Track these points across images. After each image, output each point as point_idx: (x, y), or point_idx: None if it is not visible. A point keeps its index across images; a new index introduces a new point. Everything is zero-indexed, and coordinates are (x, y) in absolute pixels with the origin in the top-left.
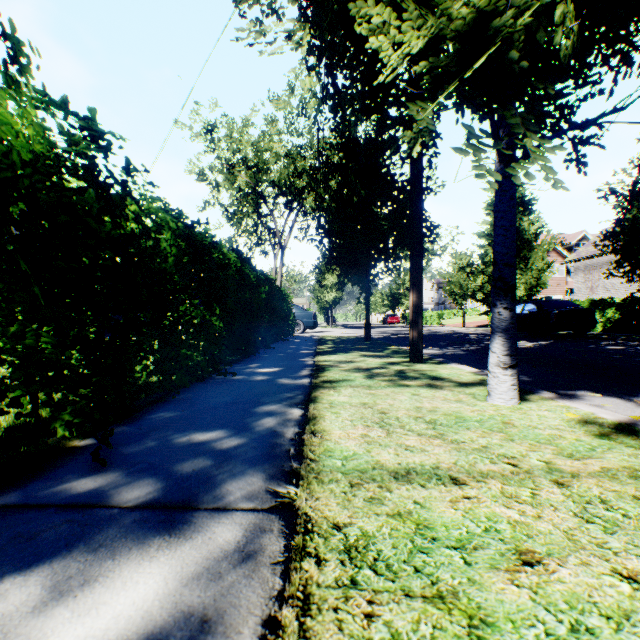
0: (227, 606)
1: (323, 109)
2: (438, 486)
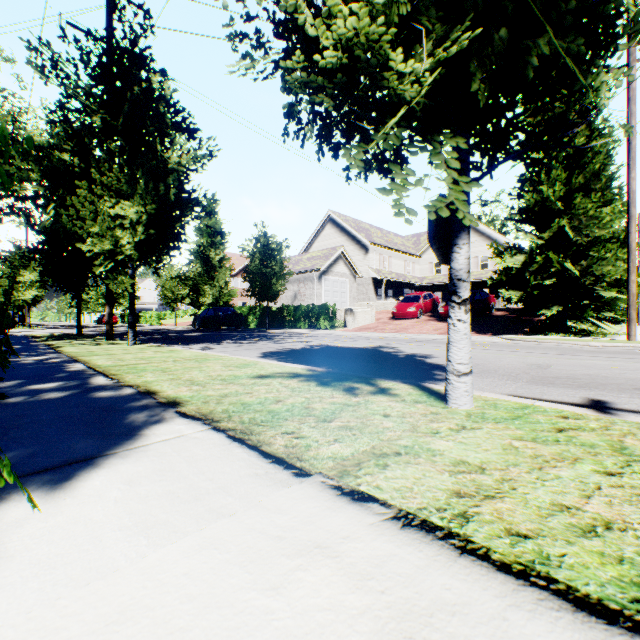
0: (60, 356)
1: (27, 119)
2: (98, 351)
